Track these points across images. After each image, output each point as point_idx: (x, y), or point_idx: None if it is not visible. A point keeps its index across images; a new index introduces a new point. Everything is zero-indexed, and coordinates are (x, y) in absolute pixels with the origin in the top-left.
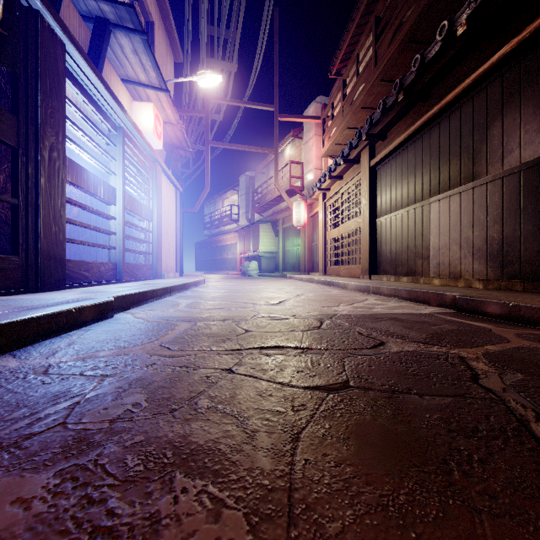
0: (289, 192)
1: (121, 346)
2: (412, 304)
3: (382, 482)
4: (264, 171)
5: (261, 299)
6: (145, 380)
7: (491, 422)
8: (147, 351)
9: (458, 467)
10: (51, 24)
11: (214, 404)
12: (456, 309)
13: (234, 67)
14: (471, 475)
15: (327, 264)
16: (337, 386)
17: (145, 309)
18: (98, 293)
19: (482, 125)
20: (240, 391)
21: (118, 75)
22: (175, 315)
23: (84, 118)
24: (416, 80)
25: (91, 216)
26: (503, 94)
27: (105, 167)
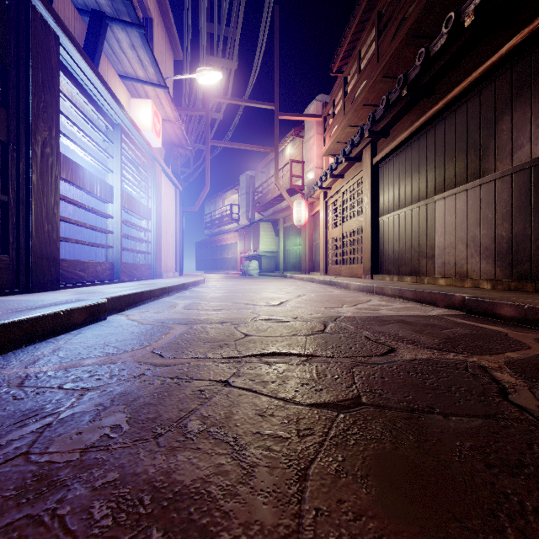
0: (290, 191)
1: (110, 352)
2: (418, 305)
3: None
4: (264, 170)
5: (261, 299)
6: (130, 394)
7: (536, 453)
8: (136, 359)
9: (510, 521)
10: (43, 15)
11: (206, 427)
12: (465, 310)
13: (235, 65)
14: (529, 535)
15: (328, 264)
16: (347, 403)
17: (141, 310)
18: (92, 293)
19: (490, 120)
20: (236, 410)
21: (116, 71)
22: (172, 318)
23: (80, 114)
24: (420, 75)
25: (90, 215)
26: (512, 87)
27: (102, 164)
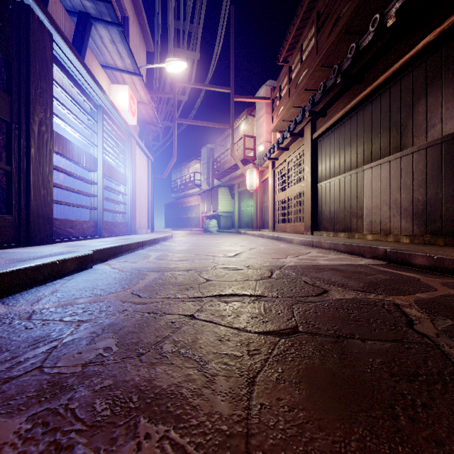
0: (244, 161)
1: (98, 294)
2: (349, 256)
3: (334, 427)
4: (222, 144)
5: (219, 251)
6: (117, 325)
7: (429, 366)
8: (120, 298)
9: (403, 411)
10: (40, 17)
11: (178, 348)
12: (387, 260)
13: (197, 56)
14: (416, 420)
15: (276, 222)
16: (287, 331)
17: (120, 260)
18: (80, 247)
19: (408, 103)
20: (201, 336)
21: (98, 62)
22: (146, 266)
23: (69, 98)
24: (352, 65)
25: (76, 181)
26: (427, 76)
27: (87, 139)
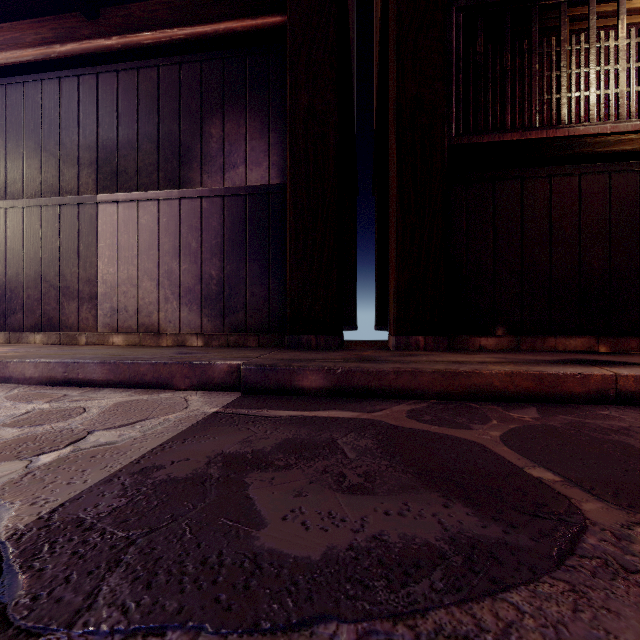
0: None
1: None
2: (132, 392)
3: None
4: None
5: None
6: None
7: None
8: None
9: None
10: None
11: None
12: (235, 388)
13: None
14: None
15: None
16: None
17: None
18: None
19: (194, 112)
20: None
21: None
22: None
23: None
24: None
25: None
26: (224, 85)
27: None
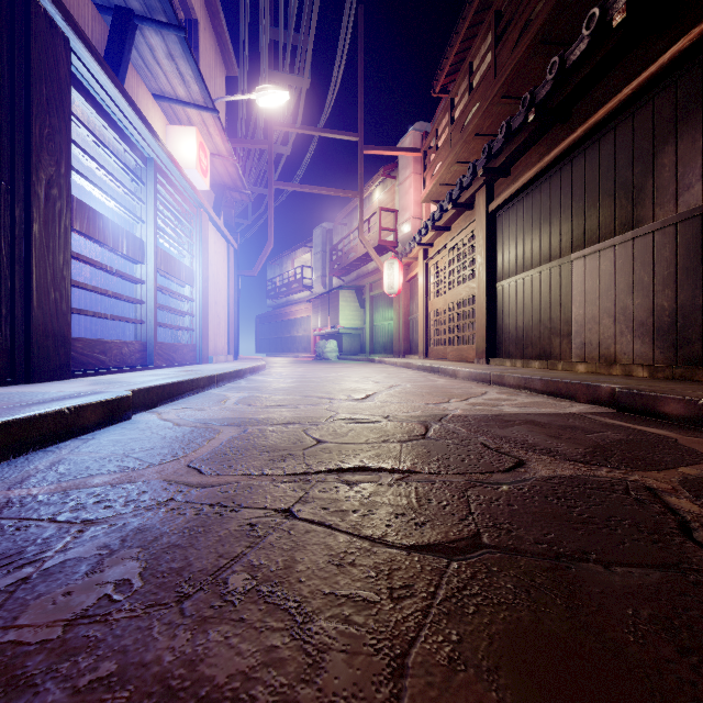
0: (379, 249)
1: (129, 467)
2: (550, 399)
3: None
4: (346, 222)
5: (340, 391)
6: (150, 531)
7: None
8: (165, 476)
9: None
10: (48, 11)
11: (256, 584)
12: (615, 407)
13: (306, 83)
14: None
15: (430, 344)
16: (462, 545)
17: (179, 406)
18: (112, 384)
19: (646, 151)
20: (301, 556)
21: (148, 89)
22: (219, 417)
23: (100, 144)
24: (552, 93)
25: (116, 280)
26: (677, 107)
27: (130, 212)
